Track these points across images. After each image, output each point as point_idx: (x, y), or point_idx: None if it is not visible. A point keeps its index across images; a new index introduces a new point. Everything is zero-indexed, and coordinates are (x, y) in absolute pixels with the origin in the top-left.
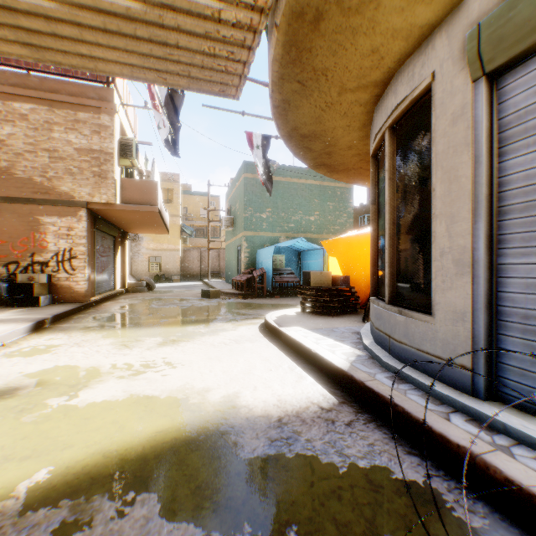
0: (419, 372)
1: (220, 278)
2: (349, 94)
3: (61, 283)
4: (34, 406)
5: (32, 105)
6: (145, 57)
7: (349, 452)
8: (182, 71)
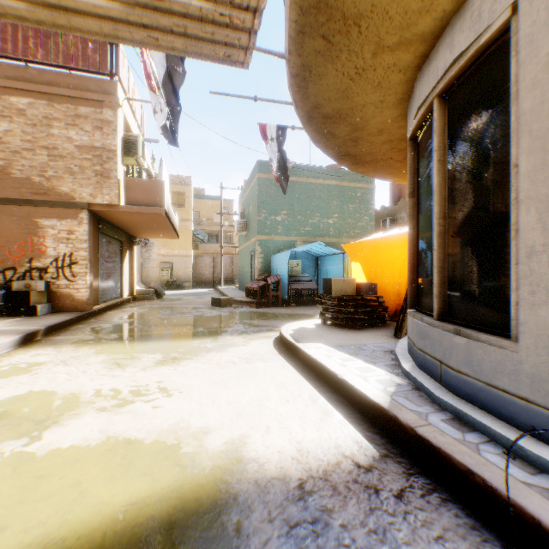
0: (489, 415)
1: (233, 285)
2: (387, 54)
3: (61, 291)
4: None
5: (30, 100)
6: (128, 6)
7: None
8: (176, 26)
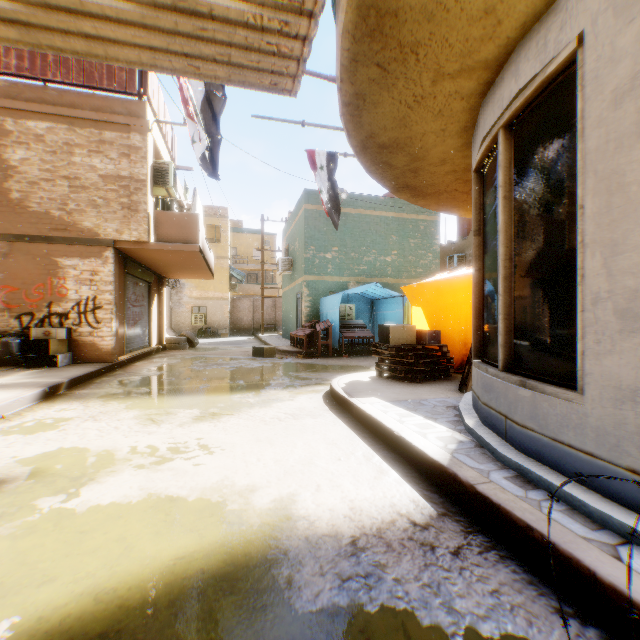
0: (555, 472)
1: (276, 332)
2: (447, 82)
3: (83, 339)
4: (18, 509)
5: (49, 124)
6: (169, 36)
7: (463, 606)
8: (219, 55)
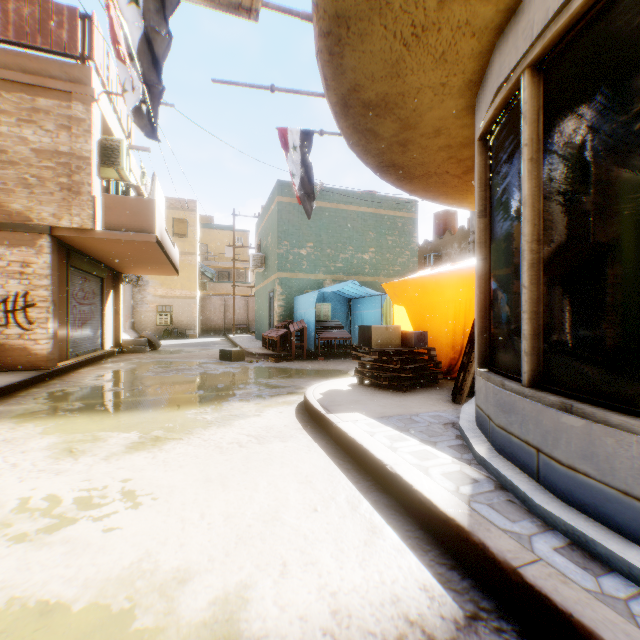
0: (629, 542)
1: (249, 333)
2: (458, 3)
3: (12, 342)
4: None
5: None
6: None
7: None
8: None
